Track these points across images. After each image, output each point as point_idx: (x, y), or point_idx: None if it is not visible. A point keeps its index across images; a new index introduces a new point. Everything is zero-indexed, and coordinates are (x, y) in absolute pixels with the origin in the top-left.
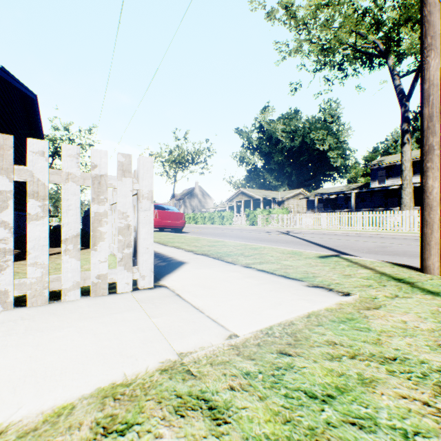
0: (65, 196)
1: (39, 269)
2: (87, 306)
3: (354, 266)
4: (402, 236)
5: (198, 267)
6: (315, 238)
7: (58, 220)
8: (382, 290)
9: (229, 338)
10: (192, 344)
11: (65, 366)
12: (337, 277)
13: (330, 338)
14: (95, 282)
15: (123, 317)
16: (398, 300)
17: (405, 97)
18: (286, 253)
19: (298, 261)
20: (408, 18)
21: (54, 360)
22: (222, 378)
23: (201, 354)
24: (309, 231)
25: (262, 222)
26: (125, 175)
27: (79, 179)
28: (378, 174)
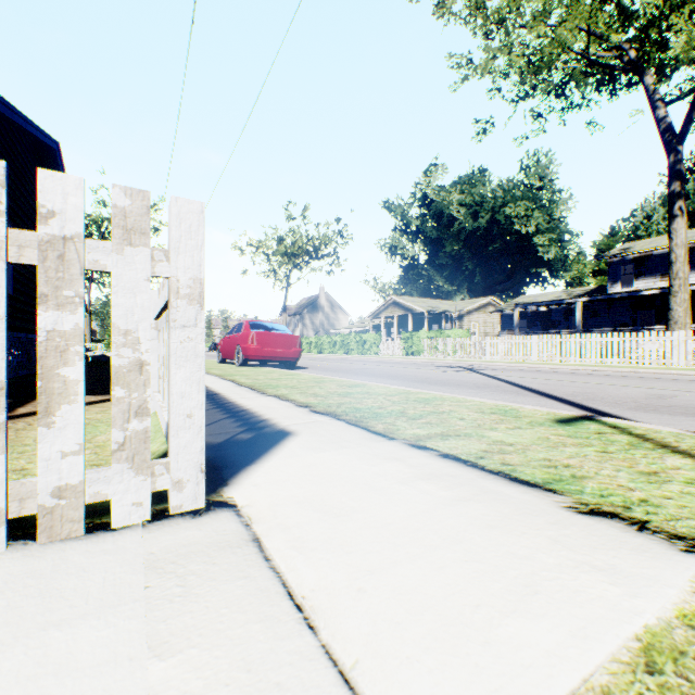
0: None
1: None
2: (1, 585)
3: (646, 446)
4: (676, 374)
5: (315, 444)
6: (526, 379)
7: (104, 348)
8: None
9: None
10: None
11: None
12: (630, 480)
13: None
14: (49, 507)
15: (69, 647)
16: None
17: (676, 137)
18: (488, 411)
19: (518, 432)
20: (679, 4)
21: None
22: None
23: None
24: (509, 365)
25: (427, 350)
26: (132, 240)
27: (3, 245)
28: (621, 271)
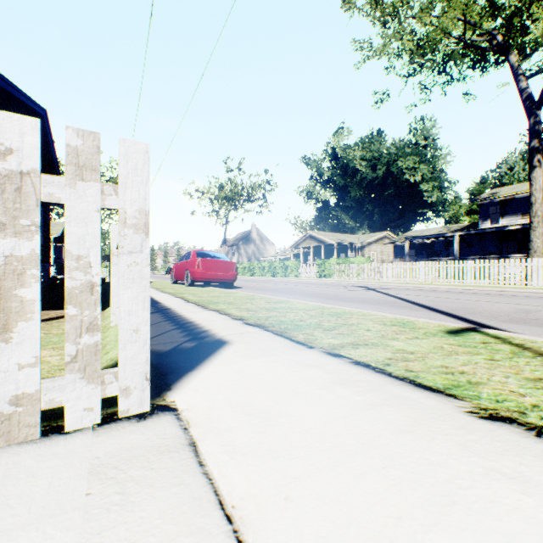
0: None
1: None
2: None
3: (527, 354)
4: (537, 293)
5: (247, 352)
6: (417, 297)
7: None
8: None
9: None
10: None
11: None
12: (519, 385)
13: None
14: (6, 414)
15: None
16: None
17: (535, 104)
18: (389, 323)
19: (416, 341)
20: None
21: None
22: None
23: None
24: (402, 285)
25: (337, 273)
26: (84, 176)
27: None
28: (490, 211)
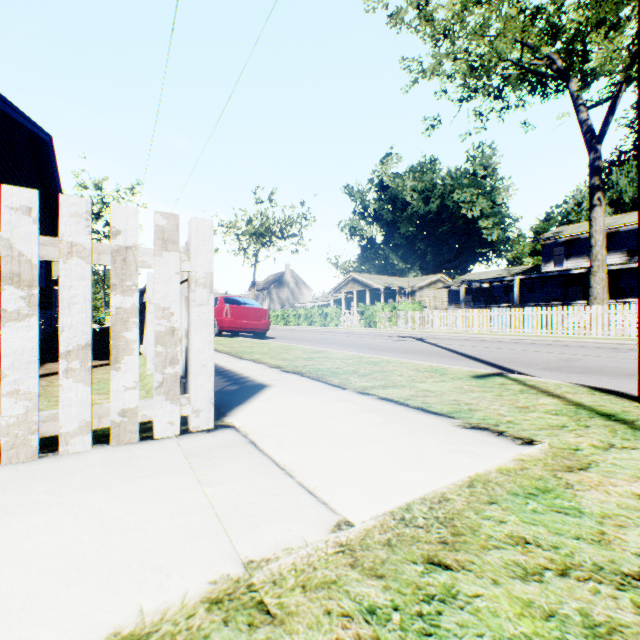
0: (67, 280)
1: (22, 402)
2: (101, 463)
3: (531, 392)
4: (592, 343)
5: (286, 392)
6: (464, 347)
7: None
8: (584, 434)
9: (337, 529)
10: (271, 543)
11: (35, 590)
12: (507, 411)
13: (515, 530)
14: (117, 422)
15: (157, 484)
16: (616, 452)
17: (595, 138)
18: (423, 370)
19: (441, 384)
20: (599, 22)
21: (18, 576)
22: (325, 622)
23: (286, 564)
24: (453, 335)
25: (383, 322)
26: (168, 247)
27: (90, 253)
28: (554, 252)
